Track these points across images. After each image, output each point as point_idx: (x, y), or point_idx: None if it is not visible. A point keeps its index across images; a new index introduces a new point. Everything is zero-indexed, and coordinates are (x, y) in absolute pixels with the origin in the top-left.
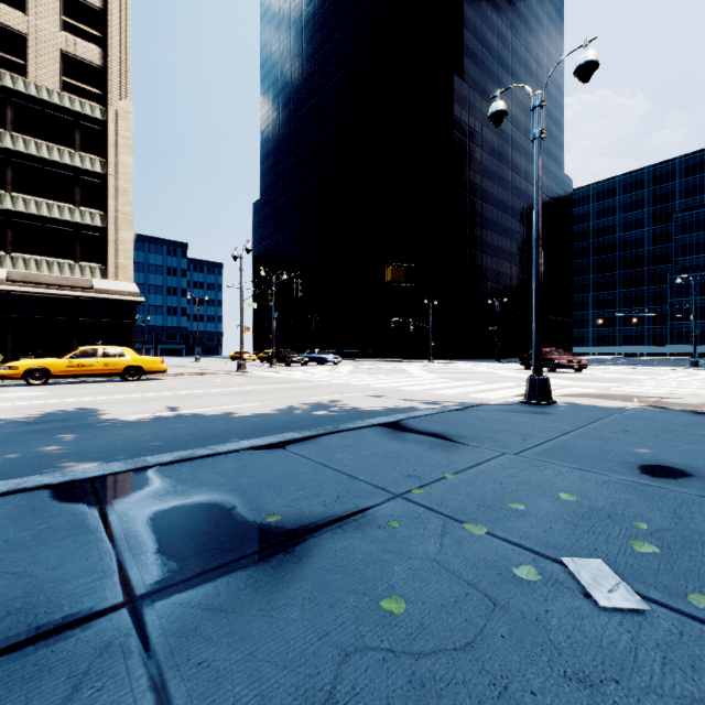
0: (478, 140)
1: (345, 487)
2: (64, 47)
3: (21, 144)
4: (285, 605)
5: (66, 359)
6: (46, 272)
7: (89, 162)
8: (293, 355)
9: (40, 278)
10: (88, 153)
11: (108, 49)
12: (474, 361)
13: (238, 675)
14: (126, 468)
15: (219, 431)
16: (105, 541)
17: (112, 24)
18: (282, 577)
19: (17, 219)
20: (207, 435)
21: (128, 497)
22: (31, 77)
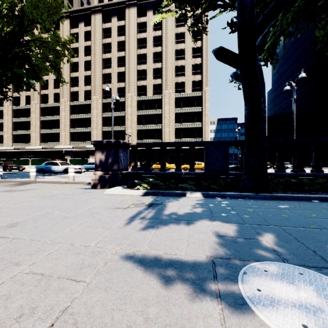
0: None
1: None
2: (192, 80)
3: (184, 110)
4: None
5: None
6: None
7: (198, 109)
8: (268, 164)
9: None
10: (198, 106)
11: (202, 74)
12: None
13: None
14: None
15: None
16: None
17: (203, 66)
18: None
19: (183, 130)
20: None
21: None
22: (185, 92)
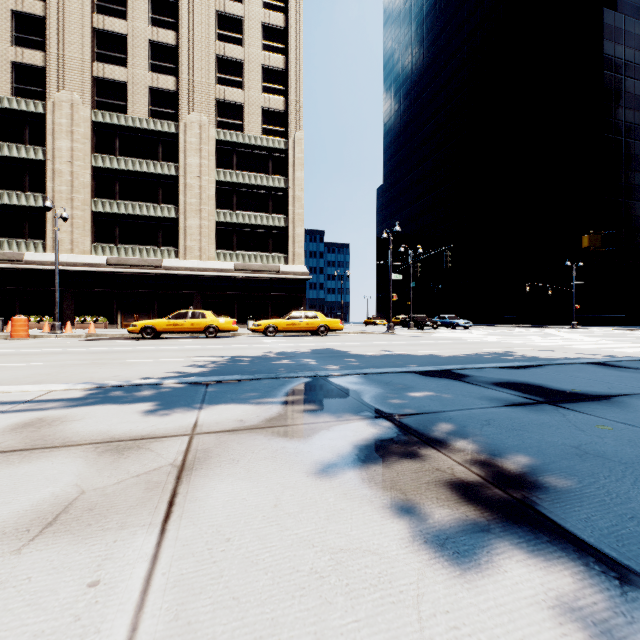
0: (639, 72)
1: (608, 385)
2: (263, 105)
3: (241, 178)
4: (635, 411)
5: (285, 320)
6: (254, 262)
7: (277, 181)
8: (426, 319)
9: (251, 266)
10: (276, 175)
11: (288, 96)
12: (634, 328)
13: (639, 420)
14: (437, 369)
15: (444, 362)
16: (487, 388)
17: (291, 78)
18: (618, 405)
19: (238, 229)
20: (439, 364)
21: (464, 378)
22: (245, 131)
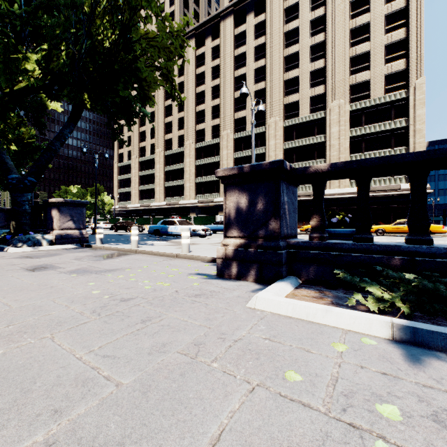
0: None
1: None
2: (385, 73)
3: (367, 130)
4: None
5: (391, 225)
6: (378, 185)
7: (398, 123)
8: None
9: (375, 188)
10: (398, 119)
11: (409, 56)
12: None
13: None
14: None
15: None
16: None
17: (411, 41)
18: None
19: None
20: None
21: None
22: (371, 97)
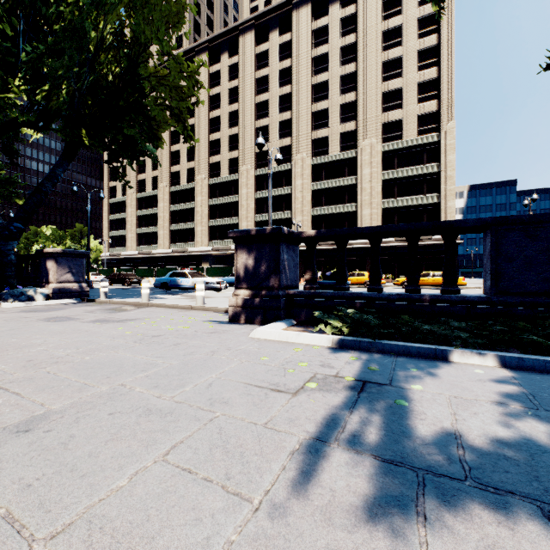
0: None
1: None
2: (418, 113)
3: (400, 174)
4: None
5: None
6: None
7: (430, 168)
8: None
9: None
10: (430, 163)
11: (440, 98)
12: None
13: None
14: None
15: None
16: None
17: (443, 82)
18: None
19: (398, 210)
20: None
21: None
22: (404, 138)
